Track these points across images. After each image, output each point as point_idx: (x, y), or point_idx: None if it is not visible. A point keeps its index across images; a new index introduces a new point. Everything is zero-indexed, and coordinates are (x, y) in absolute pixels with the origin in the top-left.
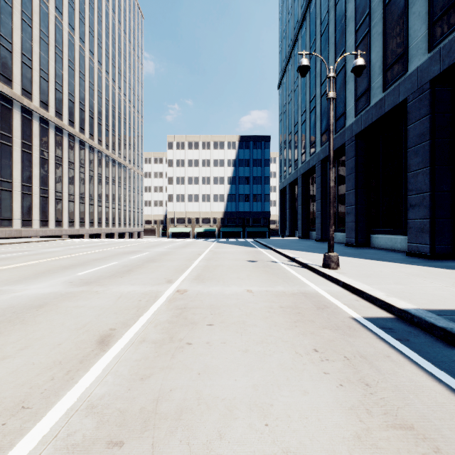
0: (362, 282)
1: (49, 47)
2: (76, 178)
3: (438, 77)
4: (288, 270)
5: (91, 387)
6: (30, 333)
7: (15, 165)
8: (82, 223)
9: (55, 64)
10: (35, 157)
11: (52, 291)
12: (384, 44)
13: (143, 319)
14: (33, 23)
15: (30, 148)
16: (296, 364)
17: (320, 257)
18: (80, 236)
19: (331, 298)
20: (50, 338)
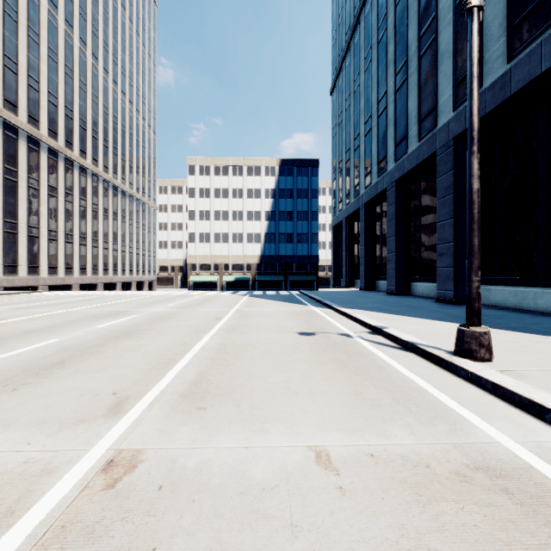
0: None
1: (18, 27)
2: (60, 209)
3: None
4: (382, 359)
5: None
6: None
7: None
8: (69, 270)
9: (27, 51)
10: None
11: None
12: None
13: None
14: None
15: None
16: None
17: (421, 324)
18: (67, 287)
19: None
20: None
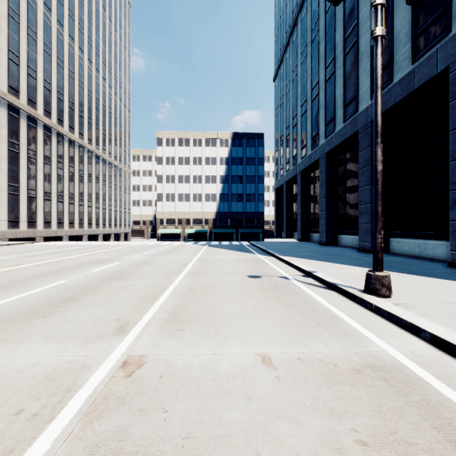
0: None
1: (20, 27)
2: (53, 174)
3: None
4: (311, 295)
5: None
6: None
7: None
8: (61, 224)
9: (27, 46)
10: (3, 149)
11: None
12: None
13: None
14: None
15: None
16: None
17: (343, 269)
18: (58, 238)
19: (445, 388)
20: None
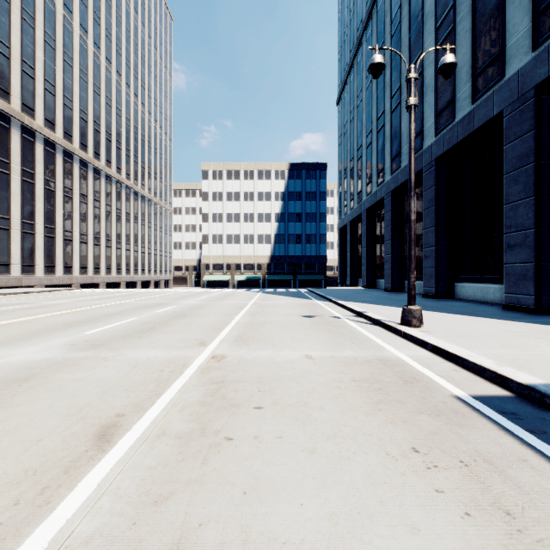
0: (457, 345)
1: (56, 54)
2: (89, 214)
3: (545, 82)
4: (356, 328)
5: (74, 520)
6: (1, 421)
7: (13, 197)
8: (97, 269)
9: (63, 74)
10: (39, 188)
11: (45, 358)
12: (474, 43)
13: (164, 399)
14: (36, 23)
15: (32, 177)
16: (390, 474)
17: (394, 311)
18: (95, 285)
19: (420, 367)
20: (28, 430)
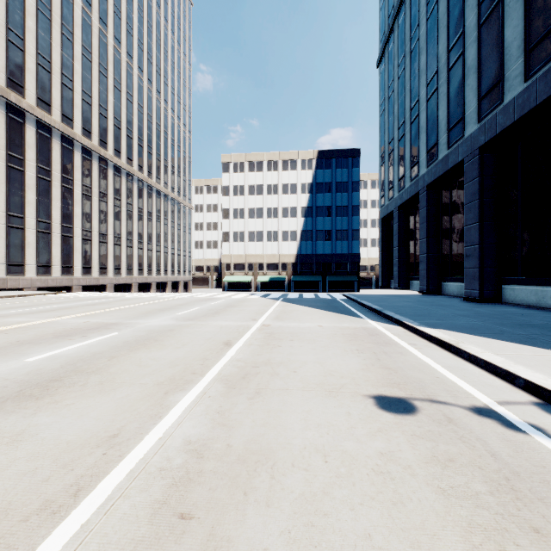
0: None
1: (52, 25)
2: (94, 209)
3: None
4: None
5: None
6: None
7: None
8: (104, 270)
9: (61, 49)
10: (30, 176)
11: None
12: None
13: None
14: None
15: (21, 164)
16: None
17: None
18: (101, 287)
19: None
20: None
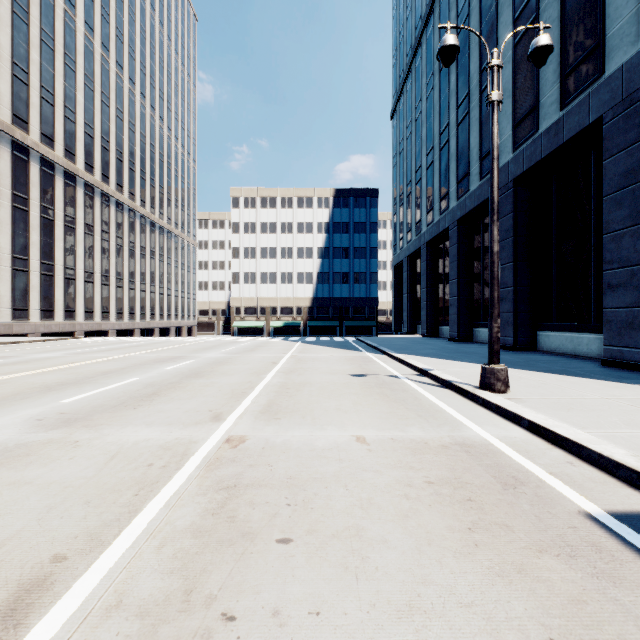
0: (565, 422)
1: (55, 55)
2: (96, 248)
3: None
4: (420, 393)
5: None
6: None
7: (2, 227)
8: (106, 314)
9: (64, 80)
10: (34, 216)
11: None
12: (563, 35)
13: (139, 523)
14: (31, 18)
15: (25, 204)
16: None
17: (466, 368)
18: (103, 333)
19: (519, 457)
20: None
